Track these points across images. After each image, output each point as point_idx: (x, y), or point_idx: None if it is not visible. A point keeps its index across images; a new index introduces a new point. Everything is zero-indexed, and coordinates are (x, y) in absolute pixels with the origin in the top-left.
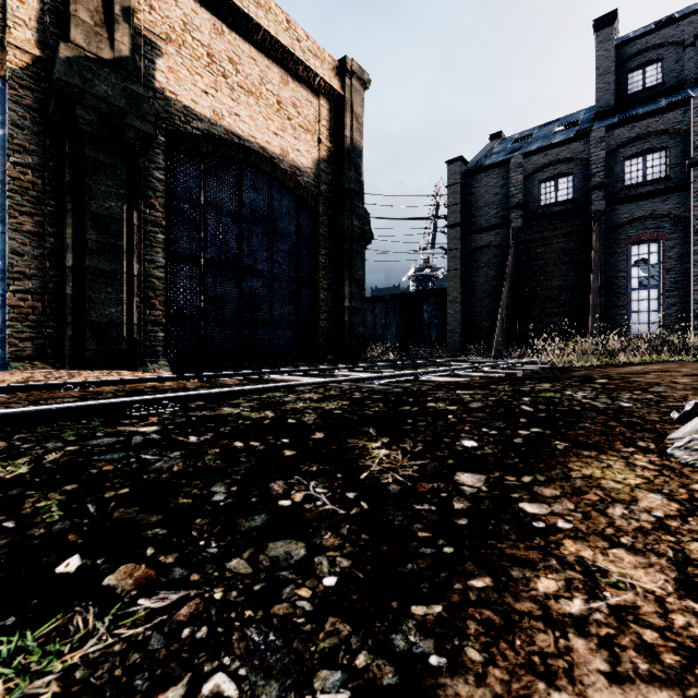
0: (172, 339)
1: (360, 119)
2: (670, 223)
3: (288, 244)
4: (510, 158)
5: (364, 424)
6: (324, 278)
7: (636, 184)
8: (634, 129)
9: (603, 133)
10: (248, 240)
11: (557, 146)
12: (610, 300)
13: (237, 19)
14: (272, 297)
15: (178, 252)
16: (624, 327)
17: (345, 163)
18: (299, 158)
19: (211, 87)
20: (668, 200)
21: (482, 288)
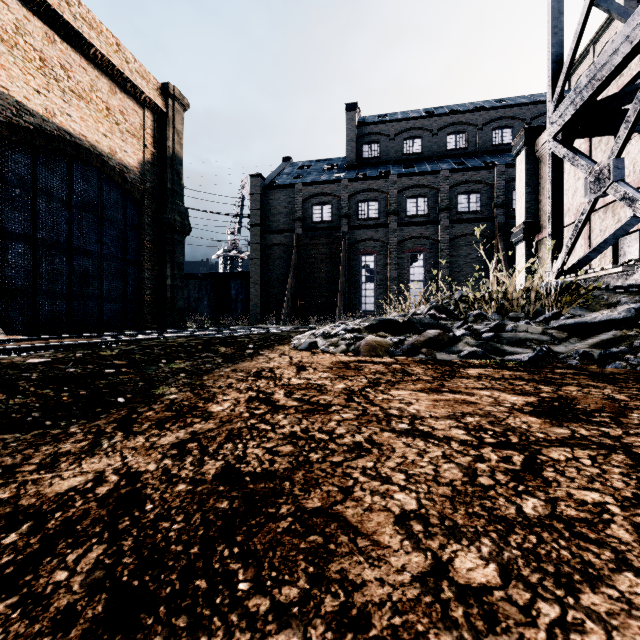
0: (4, 310)
1: (181, 134)
2: (379, 245)
3: (116, 230)
4: (294, 184)
5: (215, 344)
6: (149, 260)
7: (364, 219)
8: (363, 184)
9: (347, 183)
10: (78, 224)
11: (323, 184)
12: (351, 288)
13: (70, 34)
14: (101, 274)
15: (9, 231)
16: (358, 306)
17: (168, 167)
18: (126, 158)
19: (43, 88)
20: (378, 231)
21: (276, 274)
